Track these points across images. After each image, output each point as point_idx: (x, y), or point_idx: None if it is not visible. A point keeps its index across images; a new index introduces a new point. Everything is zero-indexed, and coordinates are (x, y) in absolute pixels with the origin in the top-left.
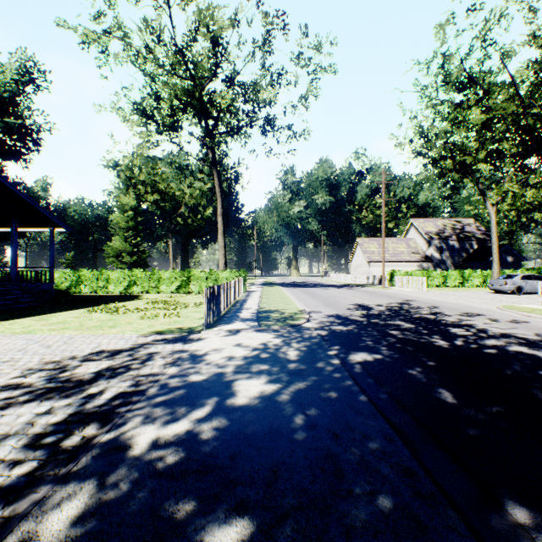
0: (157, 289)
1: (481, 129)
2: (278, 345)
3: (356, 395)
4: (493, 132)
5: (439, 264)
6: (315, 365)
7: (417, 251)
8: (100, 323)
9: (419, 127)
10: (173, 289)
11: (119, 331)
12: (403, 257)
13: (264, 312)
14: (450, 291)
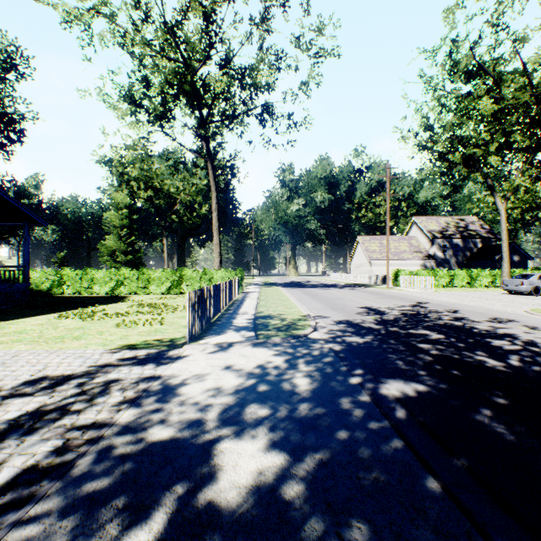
0: (146, 289)
1: (490, 121)
2: (281, 369)
3: (418, 479)
4: (504, 124)
5: (442, 263)
6: (337, 405)
7: (419, 250)
8: (64, 333)
9: (426, 118)
10: (163, 289)
11: (82, 345)
12: (405, 256)
13: (262, 318)
14: (460, 292)
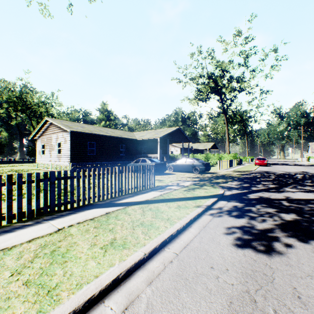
0: None
1: None
2: None
3: None
4: None
5: None
6: None
7: None
8: None
9: None
10: None
11: None
12: None
13: None
14: None
